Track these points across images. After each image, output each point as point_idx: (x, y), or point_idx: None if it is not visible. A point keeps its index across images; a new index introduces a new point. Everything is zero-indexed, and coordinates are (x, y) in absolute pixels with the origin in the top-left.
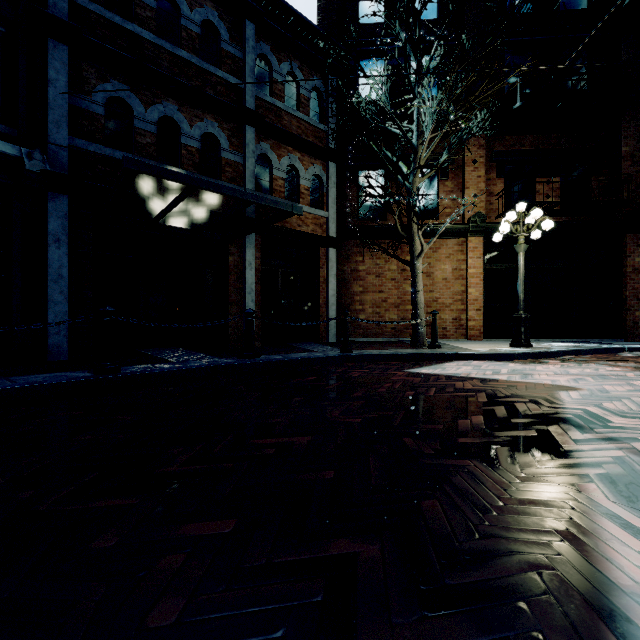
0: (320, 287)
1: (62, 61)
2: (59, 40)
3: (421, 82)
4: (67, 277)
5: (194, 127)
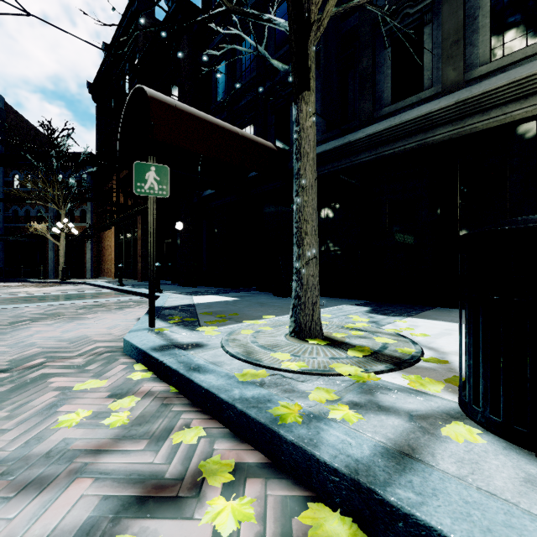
0: (85, 255)
1: (2, 207)
2: (1, 202)
3: (55, 177)
4: (3, 258)
5: (35, 209)
